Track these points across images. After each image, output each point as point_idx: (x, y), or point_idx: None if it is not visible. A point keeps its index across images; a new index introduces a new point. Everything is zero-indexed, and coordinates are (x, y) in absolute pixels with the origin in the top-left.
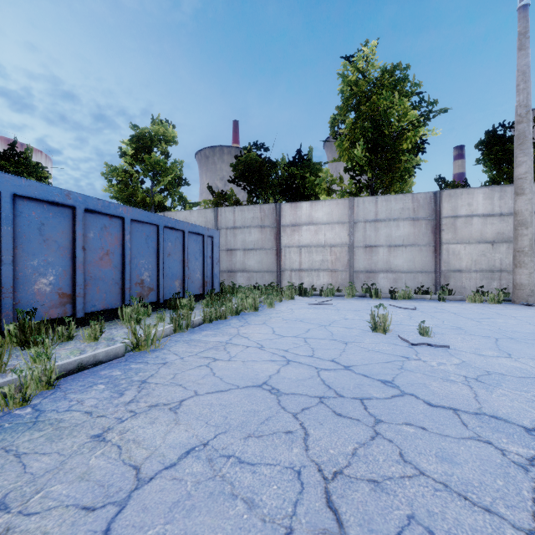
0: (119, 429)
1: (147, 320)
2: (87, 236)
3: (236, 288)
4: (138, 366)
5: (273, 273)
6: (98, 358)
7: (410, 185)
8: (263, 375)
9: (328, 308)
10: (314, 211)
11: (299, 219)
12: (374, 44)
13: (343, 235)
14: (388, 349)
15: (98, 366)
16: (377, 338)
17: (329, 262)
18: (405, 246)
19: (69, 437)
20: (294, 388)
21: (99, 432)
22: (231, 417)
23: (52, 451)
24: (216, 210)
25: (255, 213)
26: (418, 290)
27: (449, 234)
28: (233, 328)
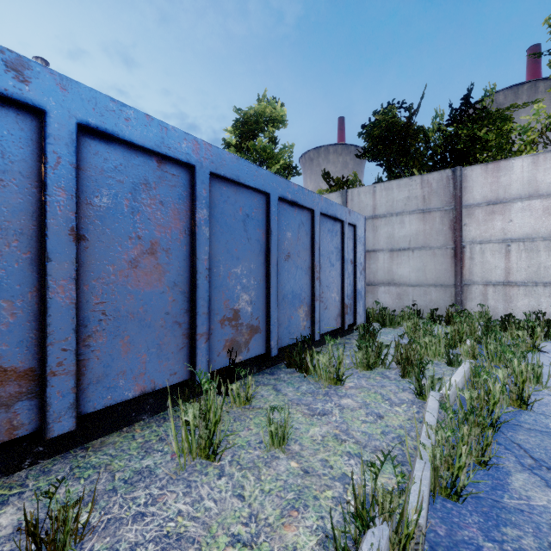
0: None
1: (243, 423)
2: (90, 203)
3: (390, 315)
4: None
5: (447, 289)
6: None
7: None
8: None
9: None
10: (543, 170)
11: (505, 190)
12: None
13: None
14: None
15: None
16: None
17: None
18: None
19: None
20: None
21: None
22: None
23: None
24: (344, 193)
25: (411, 190)
26: None
27: None
28: None
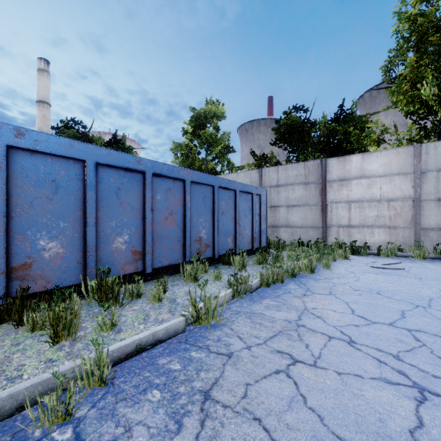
0: None
1: (205, 277)
2: (155, 198)
3: (282, 244)
4: (199, 356)
5: (318, 229)
6: (157, 336)
7: None
8: (397, 429)
9: (402, 275)
10: (367, 163)
11: (348, 173)
12: None
13: (406, 187)
14: None
15: (157, 346)
16: None
17: (386, 217)
18: None
19: None
20: None
21: None
22: None
23: None
24: (260, 170)
25: (298, 170)
26: None
27: None
28: (296, 299)
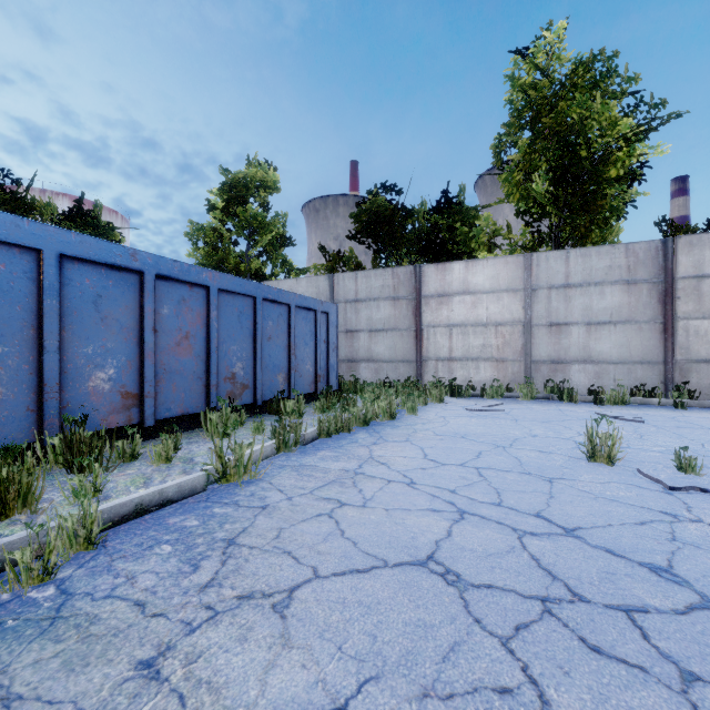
0: (185, 650)
1: (240, 431)
2: (159, 313)
3: (360, 385)
4: (224, 511)
5: (411, 364)
6: (166, 495)
7: (616, 232)
8: (425, 541)
9: (499, 417)
10: (471, 274)
11: (449, 286)
12: (561, 26)
13: (516, 308)
14: (629, 495)
15: (166, 508)
16: (600, 472)
17: (494, 347)
18: (615, 323)
19: (100, 663)
20: (487, 573)
21: (152, 655)
22: (384, 638)
23: (65, 698)
24: (331, 277)
25: (385, 280)
26: (635, 390)
27: (689, 304)
28: (363, 448)
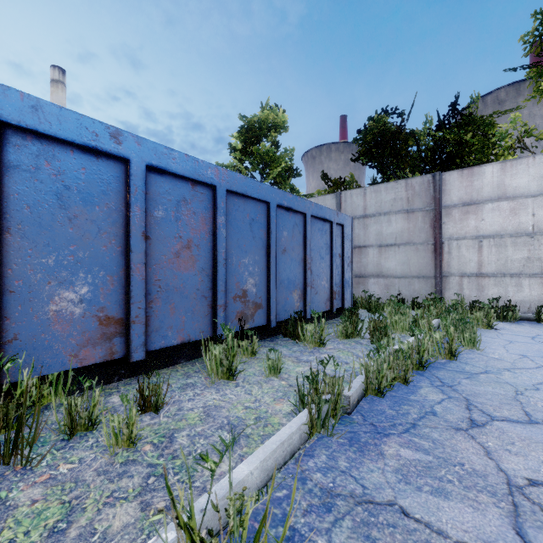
0: None
1: (250, 365)
2: (152, 215)
3: (375, 302)
4: None
5: (428, 280)
6: None
7: None
8: None
9: None
10: (510, 176)
11: (478, 193)
12: None
13: None
14: None
15: None
16: None
17: None
18: None
19: None
20: None
21: None
22: None
23: None
24: (338, 195)
25: (397, 192)
26: None
27: None
28: (463, 439)
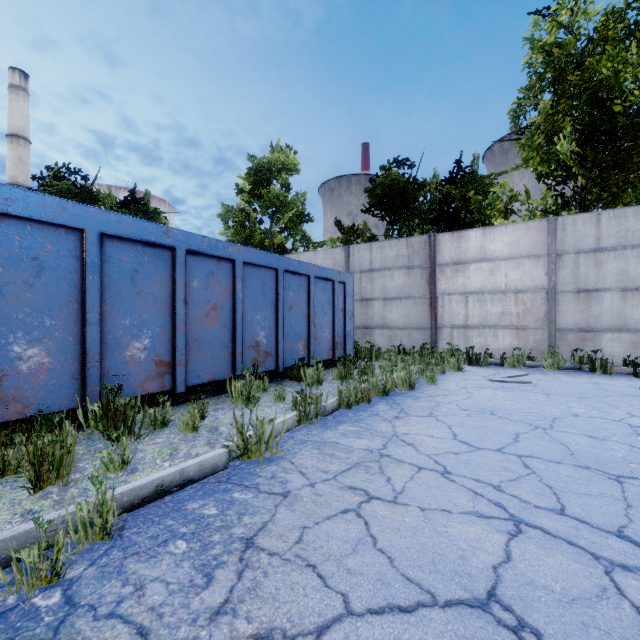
0: None
1: (263, 397)
2: (189, 286)
3: (376, 351)
4: (243, 497)
5: (425, 331)
6: (187, 474)
7: None
8: (479, 565)
9: (527, 390)
10: (489, 241)
11: (465, 254)
12: None
13: (538, 274)
14: None
15: (186, 488)
16: None
17: (513, 315)
18: None
19: None
20: (580, 636)
21: None
22: None
23: None
24: (347, 248)
25: (399, 250)
26: None
27: None
28: (385, 423)
